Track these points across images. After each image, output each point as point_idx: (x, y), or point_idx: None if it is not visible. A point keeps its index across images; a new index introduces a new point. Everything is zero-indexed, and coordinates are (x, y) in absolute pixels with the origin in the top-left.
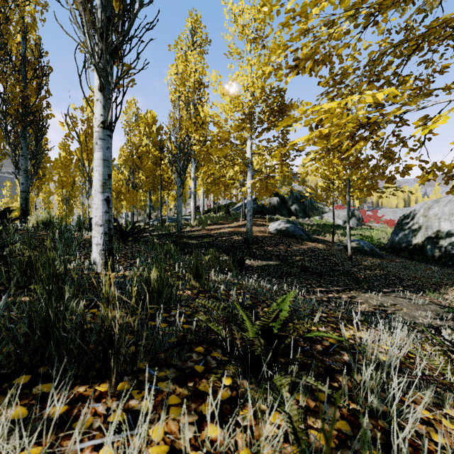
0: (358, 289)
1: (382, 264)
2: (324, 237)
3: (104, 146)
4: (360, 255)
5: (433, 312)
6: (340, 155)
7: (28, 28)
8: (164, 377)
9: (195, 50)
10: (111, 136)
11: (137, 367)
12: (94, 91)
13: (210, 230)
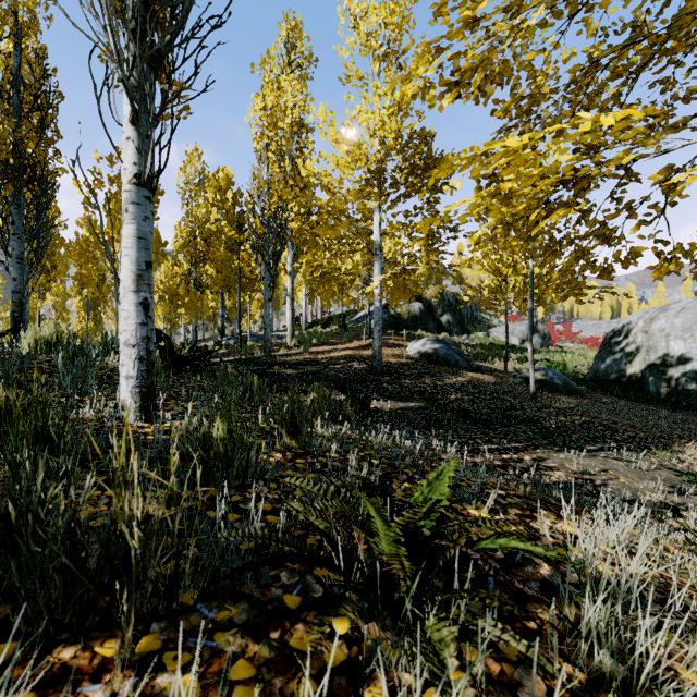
0: (548, 446)
1: (583, 407)
2: (492, 365)
3: (139, 215)
4: (547, 392)
5: (666, 482)
6: (524, 233)
7: (23, 30)
8: (226, 620)
9: (293, 74)
10: (150, 199)
11: (178, 603)
12: (123, 125)
13: (316, 353)
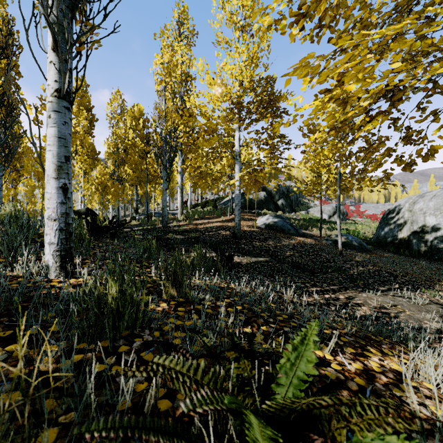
0: (354, 288)
1: (373, 260)
2: (311, 232)
3: (60, 120)
4: (349, 250)
5: (436, 313)
6: (347, 137)
7: None
8: None
9: (182, 42)
10: (69, 109)
11: None
12: (47, 52)
13: (197, 224)
